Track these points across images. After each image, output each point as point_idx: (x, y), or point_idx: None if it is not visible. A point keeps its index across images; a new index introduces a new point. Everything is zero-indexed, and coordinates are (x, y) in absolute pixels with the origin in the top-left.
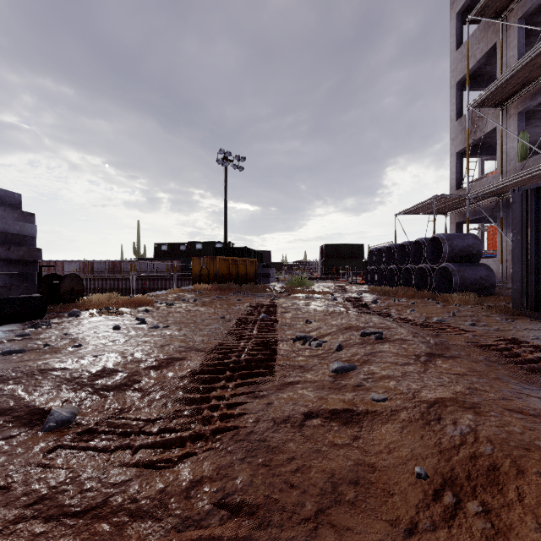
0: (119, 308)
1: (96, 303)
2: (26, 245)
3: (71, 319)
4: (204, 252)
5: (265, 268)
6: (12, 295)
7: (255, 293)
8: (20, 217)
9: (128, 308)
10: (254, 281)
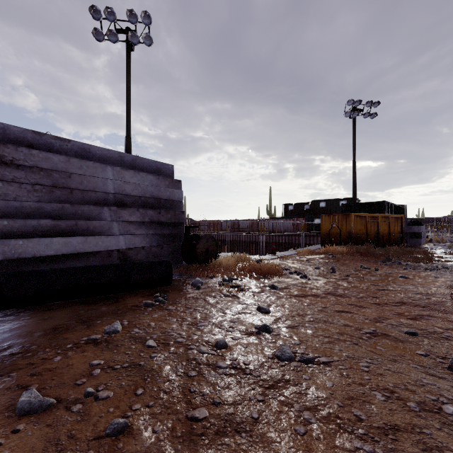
0: (243, 279)
1: (224, 268)
2: (175, 209)
3: (191, 291)
4: (327, 210)
5: (414, 226)
6: (163, 253)
7: (415, 262)
8: (170, 184)
9: (252, 280)
10: (398, 242)
